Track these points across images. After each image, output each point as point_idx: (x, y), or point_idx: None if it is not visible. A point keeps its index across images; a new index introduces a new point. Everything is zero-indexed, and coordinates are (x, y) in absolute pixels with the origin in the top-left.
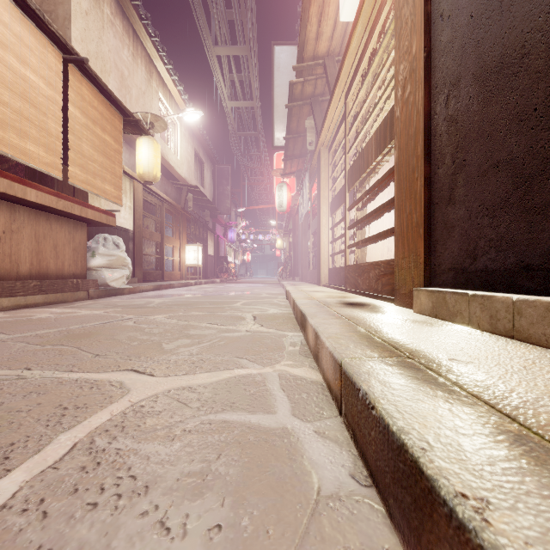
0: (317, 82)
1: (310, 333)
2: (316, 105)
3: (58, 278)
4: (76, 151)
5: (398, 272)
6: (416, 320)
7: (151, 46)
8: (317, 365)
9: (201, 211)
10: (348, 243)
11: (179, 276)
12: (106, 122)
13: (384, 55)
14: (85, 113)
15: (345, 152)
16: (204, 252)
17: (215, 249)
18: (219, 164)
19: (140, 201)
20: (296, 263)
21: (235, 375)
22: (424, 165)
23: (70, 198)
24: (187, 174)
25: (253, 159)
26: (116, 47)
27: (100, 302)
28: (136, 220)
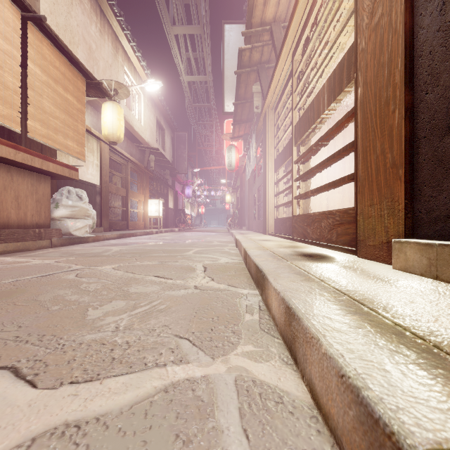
0: (264, 49)
1: (274, 300)
2: (262, 71)
3: (20, 228)
4: (35, 107)
5: (363, 221)
6: (414, 283)
7: (117, 25)
8: (292, 357)
9: (162, 171)
10: (295, 194)
11: (142, 225)
12: (68, 82)
13: (333, 9)
14: (46, 72)
15: (292, 108)
16: (165, 205)
17: (174, 203)
18: (178, 131)
19: (106, 160)
20: (243, 214)
21: (166, 385)
22: (406, 93)
23: (29, 151)
24: (150, 138)
25: (207, 127)
26: (84, 23)
27: (60, 250)
28: (102, 176)
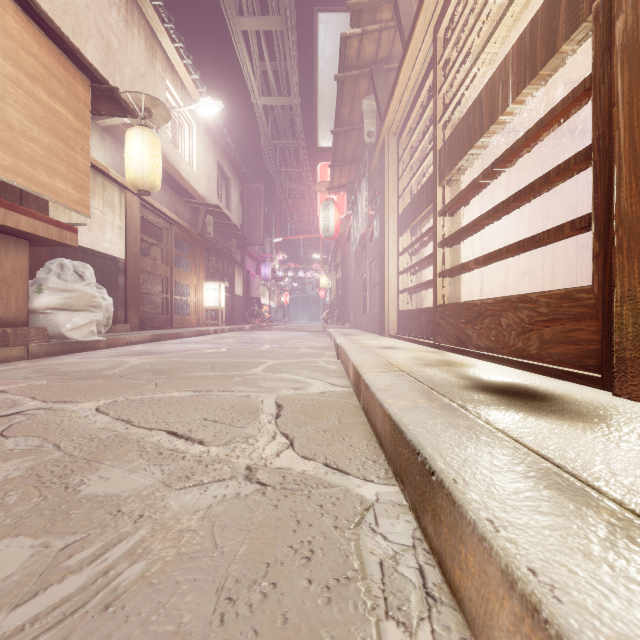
0: (381, 37)
1: (514, 634)
2: (379, 75)
3: None
4: None
5: (634, 316)
6: None
7: (153, 14)
8: None
9: (226, 240)
10: (439, 269)
11: (194, 321)
12: (57, 83)
13: None
14: (12, 59)
15: (433, 121)
16: (230, 291)
17: (244, 288)
18: (249, 182)
19: (136, 220)
20: (347, 305)
21: None
22: None
23: None
24: (207, 191)
25: (292, 177)
26: (98, 4)
27: (38, 364)
28: (129, 245)
